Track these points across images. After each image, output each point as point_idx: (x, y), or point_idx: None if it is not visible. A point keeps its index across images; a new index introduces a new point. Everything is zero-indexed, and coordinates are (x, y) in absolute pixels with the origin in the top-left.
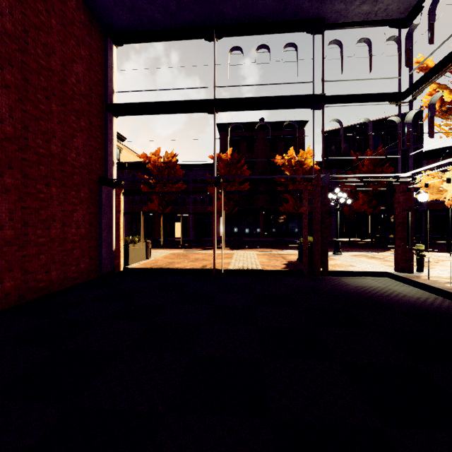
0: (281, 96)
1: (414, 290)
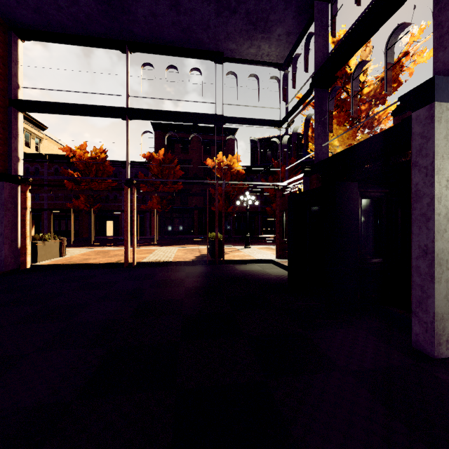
0: (187, 112)
1: (279, 271)
